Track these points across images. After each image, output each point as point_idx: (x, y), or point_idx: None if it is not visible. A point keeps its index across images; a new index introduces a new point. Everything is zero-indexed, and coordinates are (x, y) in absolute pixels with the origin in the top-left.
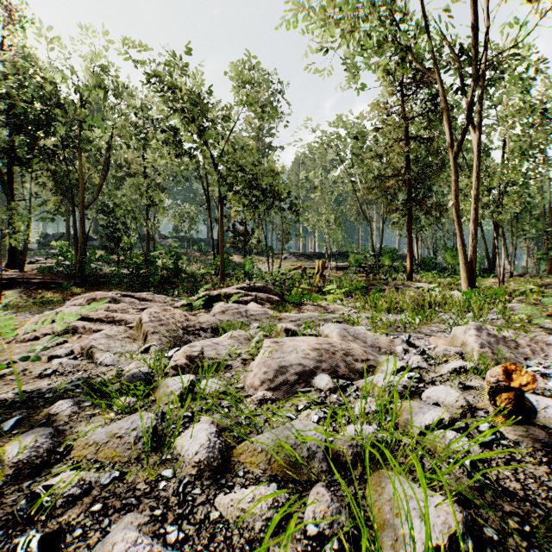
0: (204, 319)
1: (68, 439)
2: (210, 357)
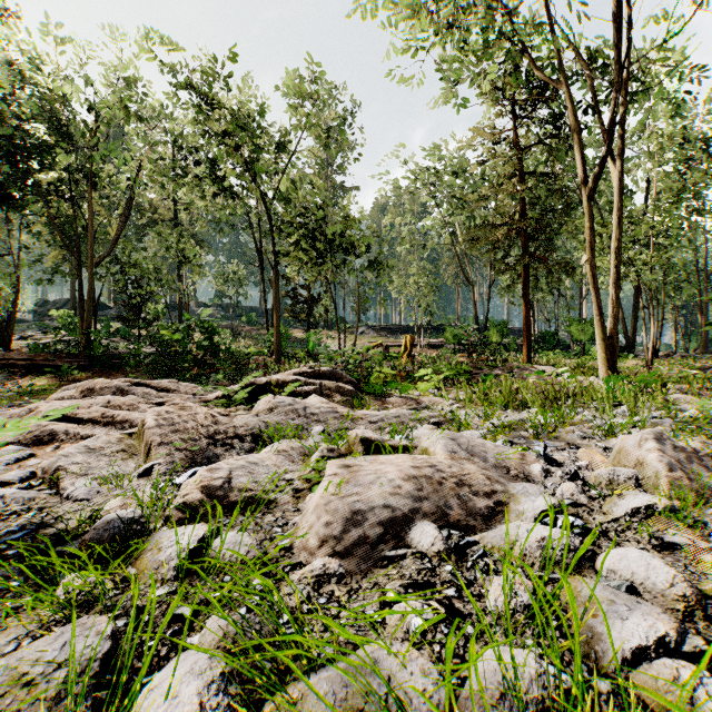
0: (242, 421)
1: None
2: (241, 488)
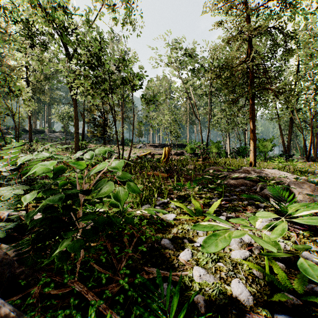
0: None
1: None
2: None
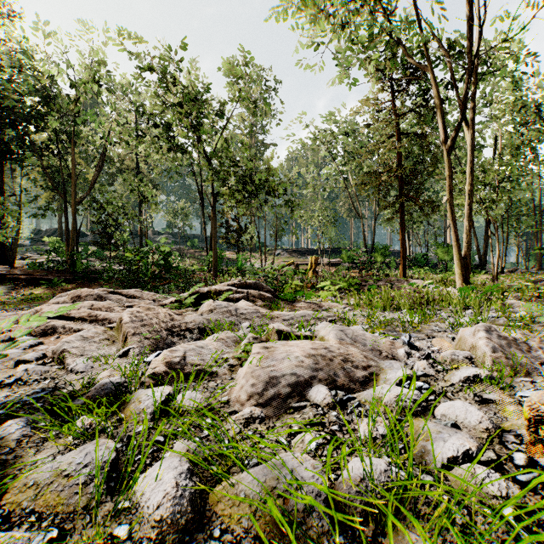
0: (191, 319)
1: (7, 475)
2: (192, 363)
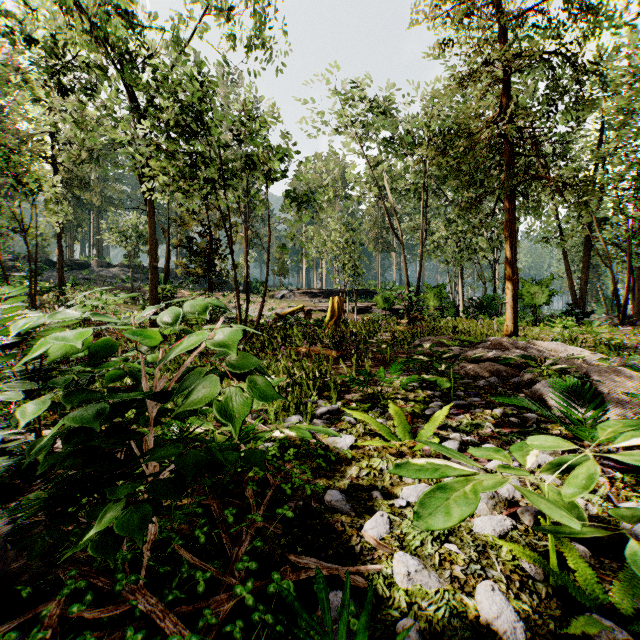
0: None
1: None
2: None
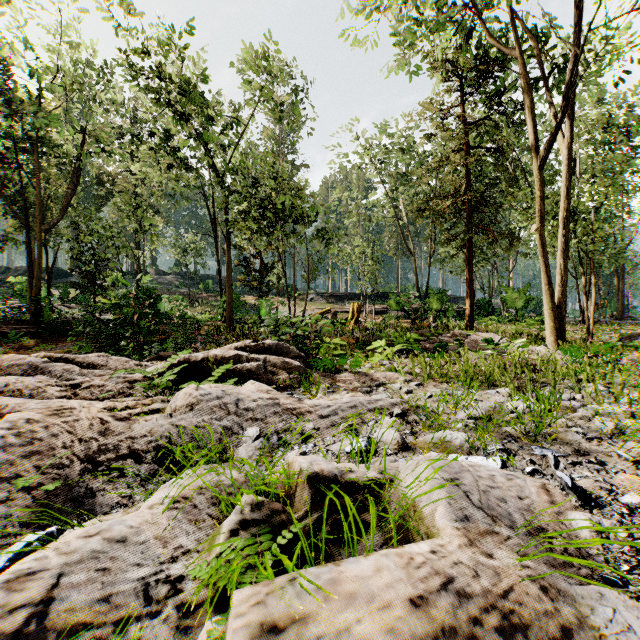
0: (146, 427)
1: None
2: (65, 626)
